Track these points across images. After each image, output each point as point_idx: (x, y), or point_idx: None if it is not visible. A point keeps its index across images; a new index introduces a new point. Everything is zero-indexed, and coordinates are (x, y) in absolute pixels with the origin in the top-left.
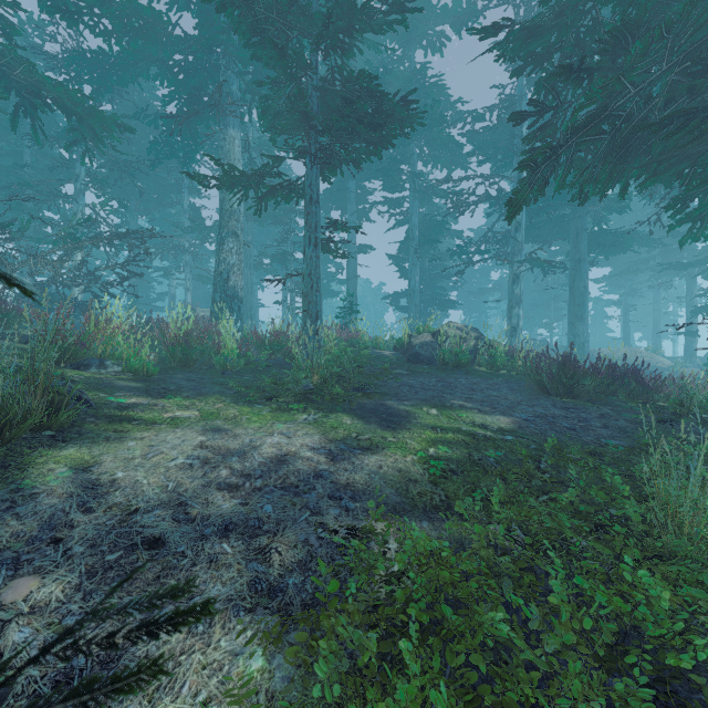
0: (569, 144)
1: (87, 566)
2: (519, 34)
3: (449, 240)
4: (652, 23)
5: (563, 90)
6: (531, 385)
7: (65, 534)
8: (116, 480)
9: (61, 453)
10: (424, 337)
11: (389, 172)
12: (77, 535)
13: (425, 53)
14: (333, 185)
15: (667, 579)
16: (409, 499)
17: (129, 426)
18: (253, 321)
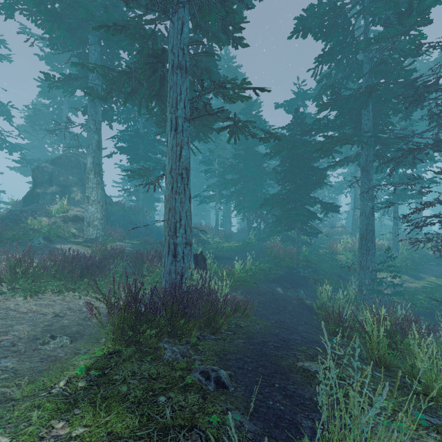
0: None
1: None
2: None
3: None
4: None
5: None
6: None
7: None
8: None
9: None
10: None
11: None
12: None
13: None
14: None
15: None
16: (416, 289)
17: None
18: None
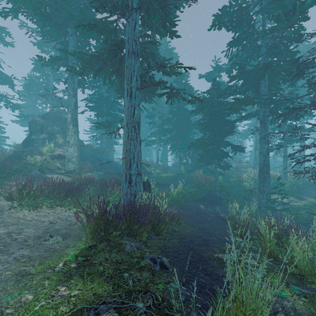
0: None
1: None
2: None
3: None
4: None
5: None
6: None
7: None
8: None
9: None
10: None
11: None
12: None
13: None
14: None
15: None
16: (299, 206)
17: None
18: None
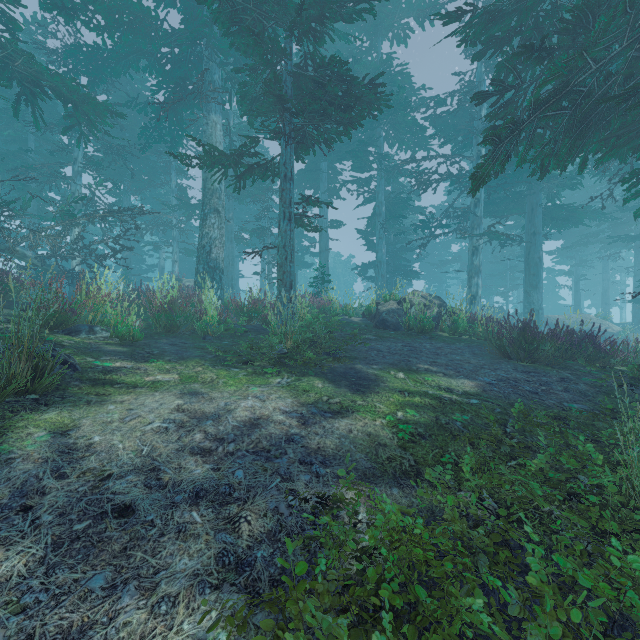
0: (531, 119)
1: (54, 537)
2: (481, 19)
3: (413, 216)
4: (613, 1)
5: (522, 71)
6: (492, 350)
7: (36, 502)
8: (93, 444)
9: (42, 416)
10: (390, 305)
11: (358, 153)
12: (48, 503)
13: (391, 44)
14: (307, 166)
15: None
16: (379, 464)
17: (111, 389)
18: (234, 290)
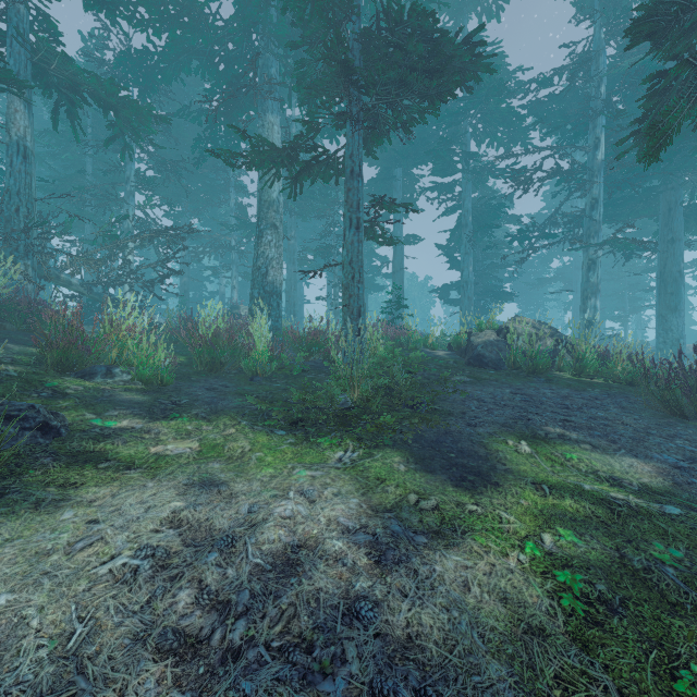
0: None
1: None
2: None
3: (504, 227)
4: None
5: None
6: (646, 401)
7: None
8: None
9: None
10: (487, 336)
11: (440, 152)
12: None
13: (479, 21)
14: (378, 174)
15: None
16: None
17: (91, 473)
18: (296, 318)
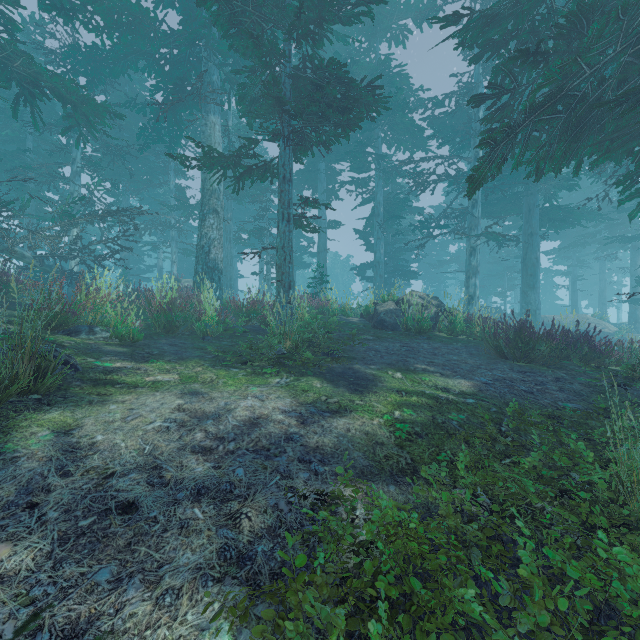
0: (526, 123)
1: (60, 533)
2: (478, 23)
3: (411, 216)
4: (606, 7)
5: (519, 74)
6: (489, 350)
7: (41, 499)
8: (95, 443)
9: (45, 416)
10: (388, 305)
11: (356, 154)
12: (53, 500)
13: (389, 45)
14: (305, 166)
15: (637, 549)
16: (376, 462)
17: (113, 389)
18: (233, 290)
